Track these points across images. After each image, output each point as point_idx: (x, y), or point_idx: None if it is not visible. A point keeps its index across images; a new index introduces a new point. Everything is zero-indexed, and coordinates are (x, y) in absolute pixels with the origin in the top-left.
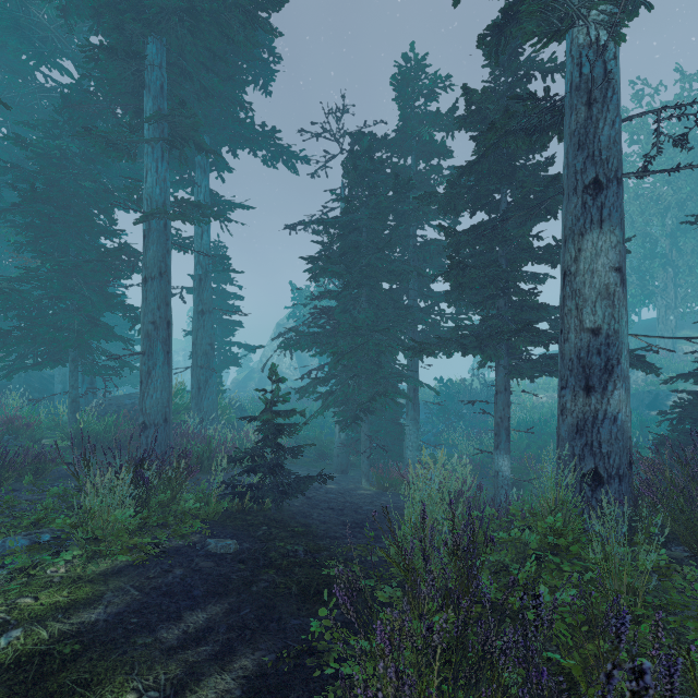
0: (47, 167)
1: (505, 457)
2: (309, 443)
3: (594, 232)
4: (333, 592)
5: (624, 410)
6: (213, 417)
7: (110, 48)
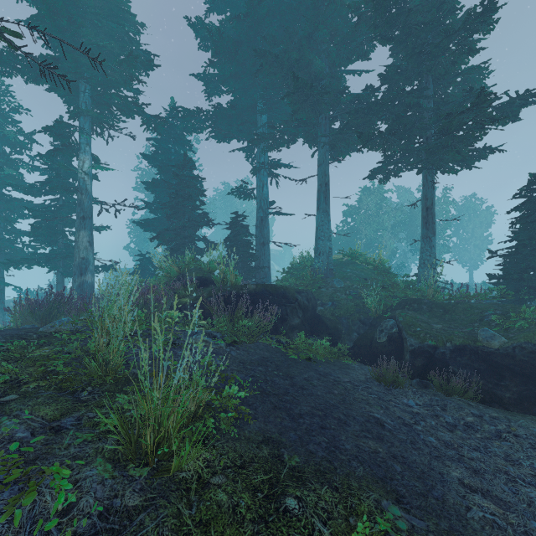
0: None
1: None
2: None
3: (83, 231)
4: None
5: (91, 280)
6: None
7: None
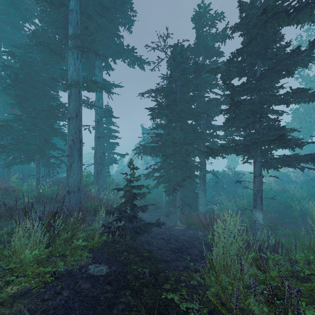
0: (24, 66)
1: (260, 212)
2: (150, 201)
3: None
4: (170, 314)
5: None
6: (104, 187)
7: (51, 1)
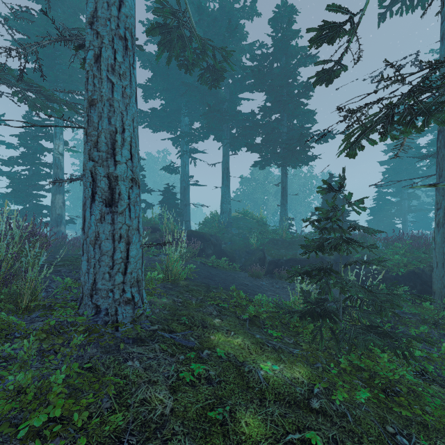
0: None
1: None
2: None
3: (59, 195)
4: None
5: (64, 229)
6: None
7: None
